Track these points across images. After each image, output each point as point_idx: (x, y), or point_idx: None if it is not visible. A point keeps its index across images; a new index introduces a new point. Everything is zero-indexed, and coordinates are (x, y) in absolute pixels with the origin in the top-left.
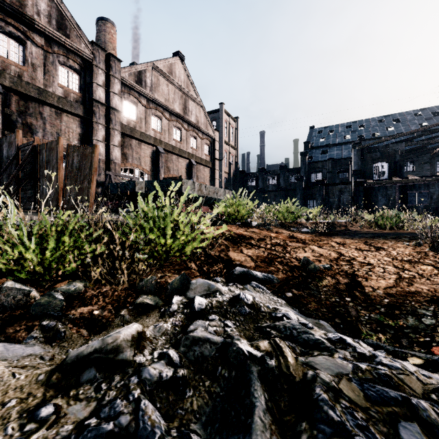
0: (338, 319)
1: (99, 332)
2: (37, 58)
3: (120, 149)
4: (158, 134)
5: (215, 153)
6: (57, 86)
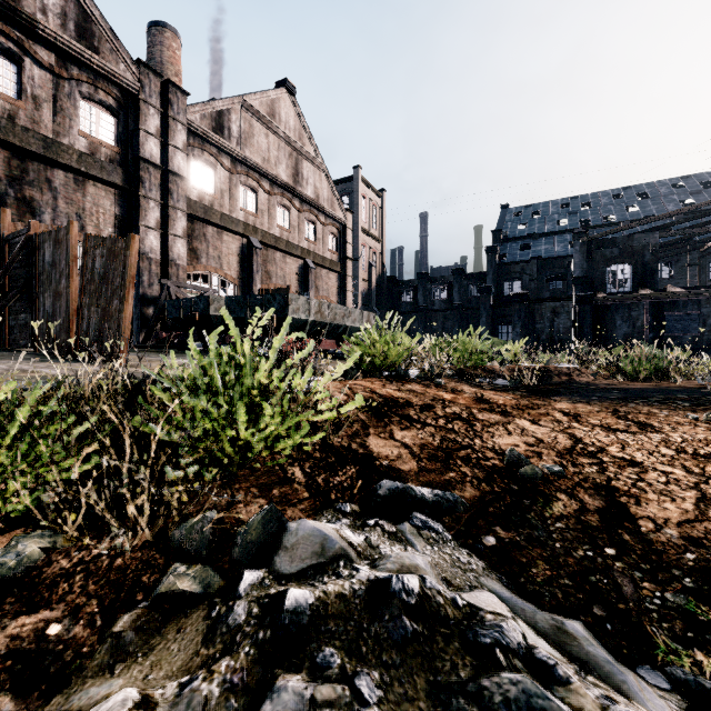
0: (599, 607)
1: (46, 698)
2: (42, 87)
3: (186, 241)
4: (250, 217)
5: (347, 249)
6: (77, 135)
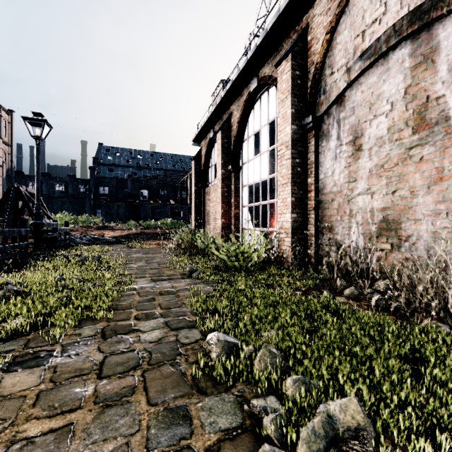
0: None
1: None
2: None
3: None
4: None
5: None
6: None
